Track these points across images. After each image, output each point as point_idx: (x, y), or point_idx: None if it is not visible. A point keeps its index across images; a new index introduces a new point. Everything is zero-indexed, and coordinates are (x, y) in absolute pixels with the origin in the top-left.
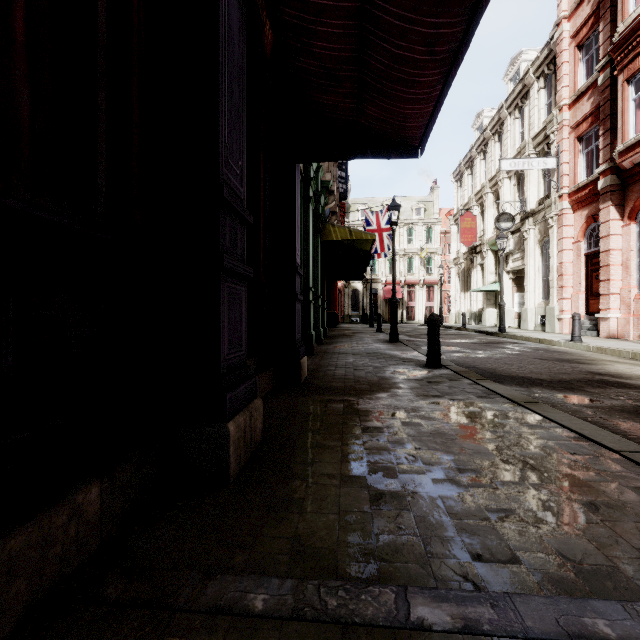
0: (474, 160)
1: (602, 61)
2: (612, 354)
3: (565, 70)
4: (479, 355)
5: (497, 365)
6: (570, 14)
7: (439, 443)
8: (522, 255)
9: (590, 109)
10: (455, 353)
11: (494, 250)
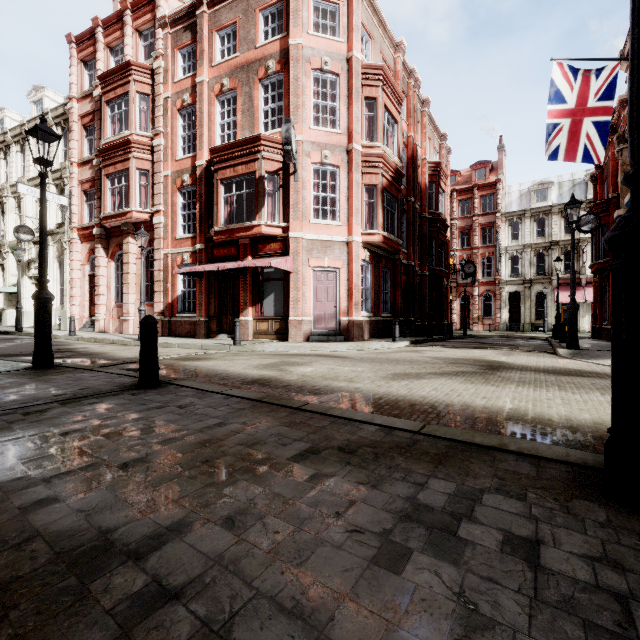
0: None
1: (96, 151)
2: (88, 341)
3: (76, 137)
4: None
5: None
6: (79, 98)
7: None
8: None
9: (91, 177)
10: None
11: (17, 253)
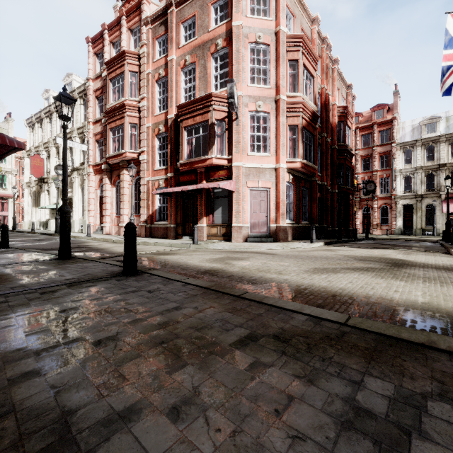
0: (43, 120)
1: (104, 113)
2: (98, 240)
3: (91, 105)
4: (35, 244)
5: (42, 246)
6: (93, 79)
7: (5, 258)
8: (72, 190)
9: (100, 131)
10: (21, 244)
11: (57, 183)
